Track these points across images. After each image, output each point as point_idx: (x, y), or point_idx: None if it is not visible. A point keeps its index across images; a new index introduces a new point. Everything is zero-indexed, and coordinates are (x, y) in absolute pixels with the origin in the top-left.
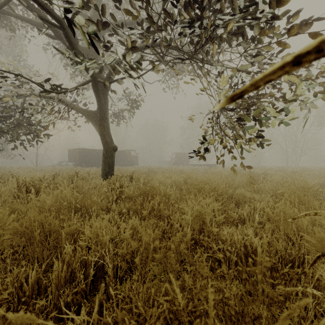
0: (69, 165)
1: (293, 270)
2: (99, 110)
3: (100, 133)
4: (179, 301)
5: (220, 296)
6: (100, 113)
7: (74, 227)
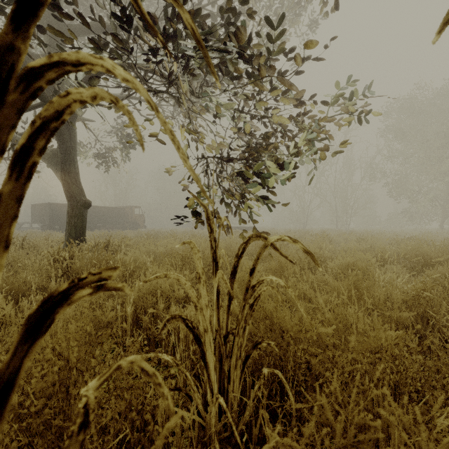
0: (34, 228)
1: (105, 332)
2: (60, 149)
3: (63, 181)
4: None
5: (39, 369)
6: (62, 152)
7: None
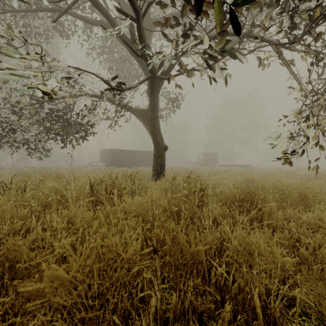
0: (100, 165)
1: None
2: (152, 109)
3: (152, 132)
4: None
5: None
6: (152, 111)
7: (209, 240)
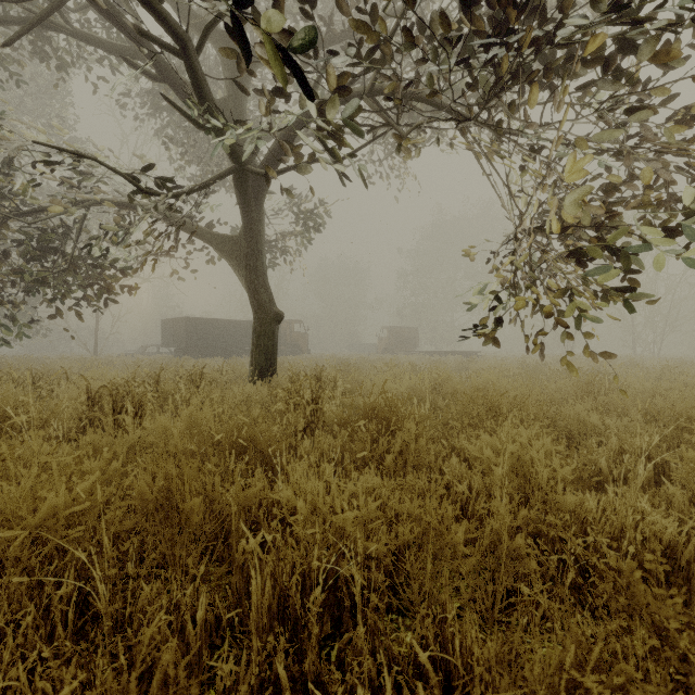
0: (163, 353)
1: None
2: (247, 235)
3: (248, 284)
4: (646, 686)
5: None
6: (248, 241)
7: (253, 491)
